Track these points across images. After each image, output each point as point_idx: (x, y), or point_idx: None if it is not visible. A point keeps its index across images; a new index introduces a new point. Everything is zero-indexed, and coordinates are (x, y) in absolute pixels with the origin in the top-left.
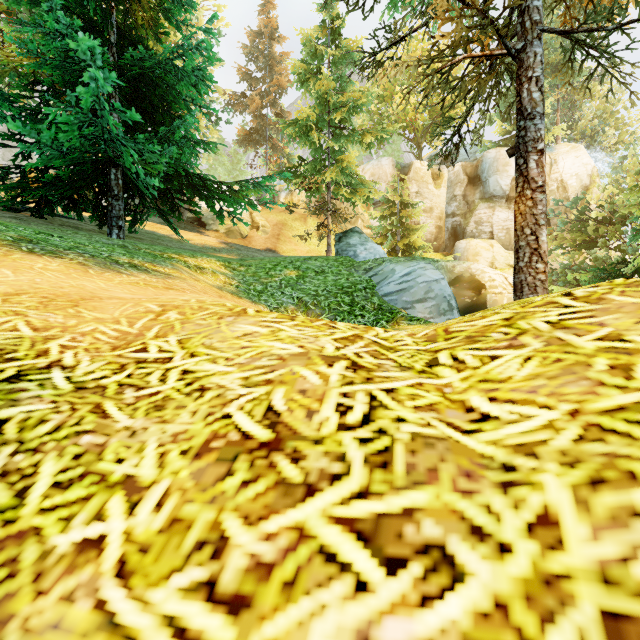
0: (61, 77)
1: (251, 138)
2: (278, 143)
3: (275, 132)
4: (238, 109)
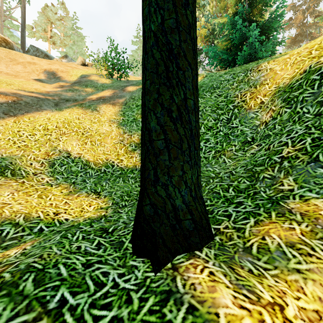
0: (238, 42)
1: (295, 40)
2: (316, 34)
3: (313, 29)
4: (286, 29)
